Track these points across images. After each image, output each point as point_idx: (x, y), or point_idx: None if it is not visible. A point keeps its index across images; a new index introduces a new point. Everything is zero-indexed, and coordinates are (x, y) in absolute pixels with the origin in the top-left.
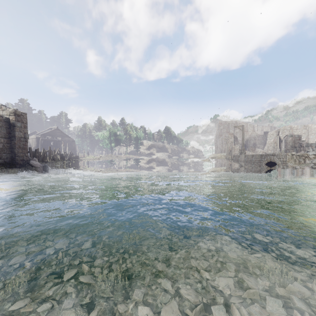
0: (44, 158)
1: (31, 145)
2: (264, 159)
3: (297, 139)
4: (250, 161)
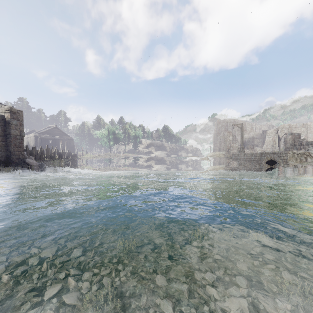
0: (42, 156)
1: (30, 143)
2: (264, 157)
3: (297, 137)
4: (249, 159)
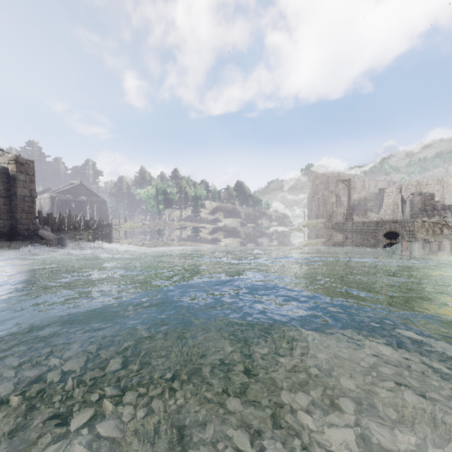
0: (61, 226)
1: (44, 207)
2: (382, 228)
3: (429, 199)
4: (360, 230)
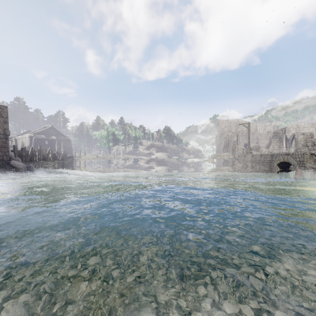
0: (33, 158)
1: (24, 144)
2: (276, 159)
3: (310, 137)
4: (258, 161)
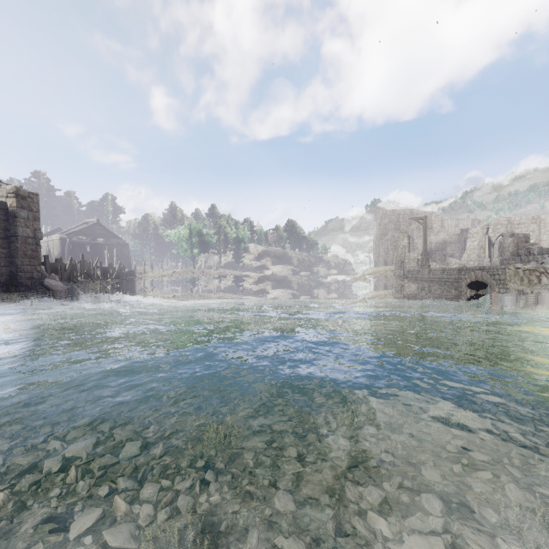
0: (72, 274)
1: (52, 252)
2: (465, 276)
3: (523, 241)
4: (438, 279)
